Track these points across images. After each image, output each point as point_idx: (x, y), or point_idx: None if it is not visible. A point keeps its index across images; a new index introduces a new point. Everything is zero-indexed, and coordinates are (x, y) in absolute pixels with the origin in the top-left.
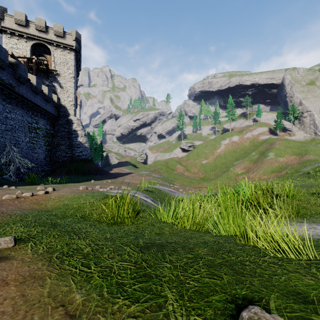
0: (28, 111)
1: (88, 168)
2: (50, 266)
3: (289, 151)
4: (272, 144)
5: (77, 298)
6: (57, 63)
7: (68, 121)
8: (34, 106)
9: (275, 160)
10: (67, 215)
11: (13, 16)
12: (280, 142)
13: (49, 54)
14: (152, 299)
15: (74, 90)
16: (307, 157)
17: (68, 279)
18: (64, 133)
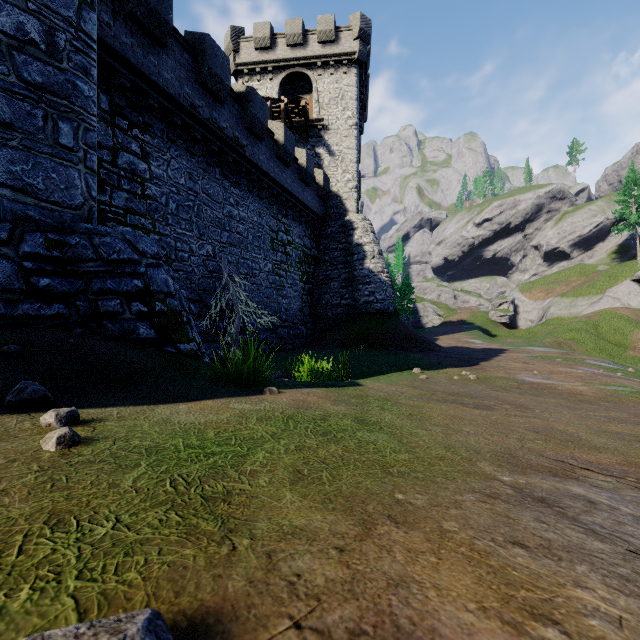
0: (271, 204)
1: (389, 333)
2: None
3: None
4: None
5: None
6: (323, 103)
7: (344, 226)
8: (281, 192)
9: None
10: None
11: (252, 37)
12: None
13: (309, 93)
14: None
15: (356, 155)
16: None
17: None
18: (336, 254)
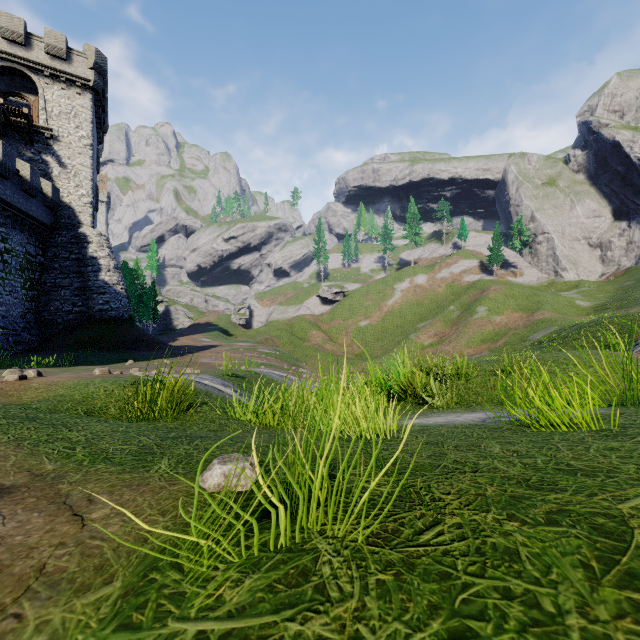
0: None
1: (122, 337)
2: (17, 449)
3: (511, 303)
4: (484, 291)
5: (48, 467)
6: (52, 113)
7: (77, 237)
8: None
9: (487, 320)
10: (60, 410)
11: None
12: (497, 288)
13: (33, 93)
14: (140, 464)
15: (91, 173)
16: (539, 315)
17: (40, 457)
18: (68, 263)
